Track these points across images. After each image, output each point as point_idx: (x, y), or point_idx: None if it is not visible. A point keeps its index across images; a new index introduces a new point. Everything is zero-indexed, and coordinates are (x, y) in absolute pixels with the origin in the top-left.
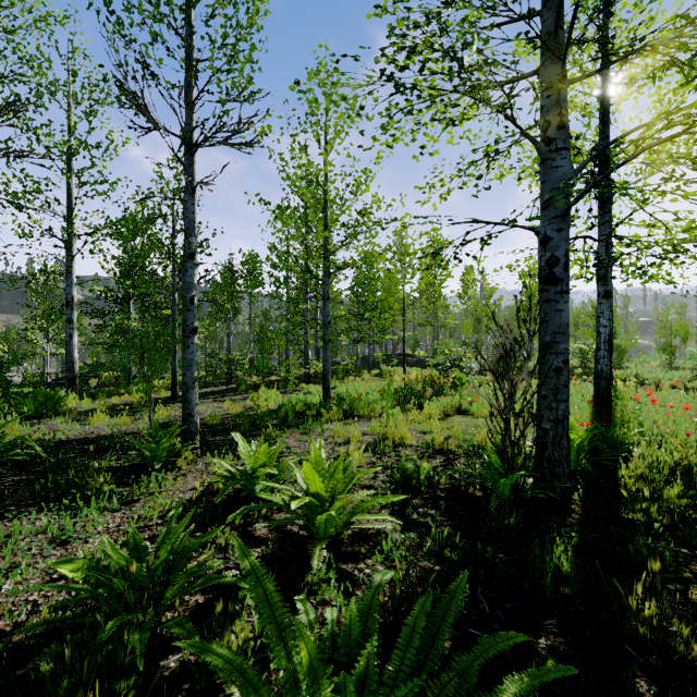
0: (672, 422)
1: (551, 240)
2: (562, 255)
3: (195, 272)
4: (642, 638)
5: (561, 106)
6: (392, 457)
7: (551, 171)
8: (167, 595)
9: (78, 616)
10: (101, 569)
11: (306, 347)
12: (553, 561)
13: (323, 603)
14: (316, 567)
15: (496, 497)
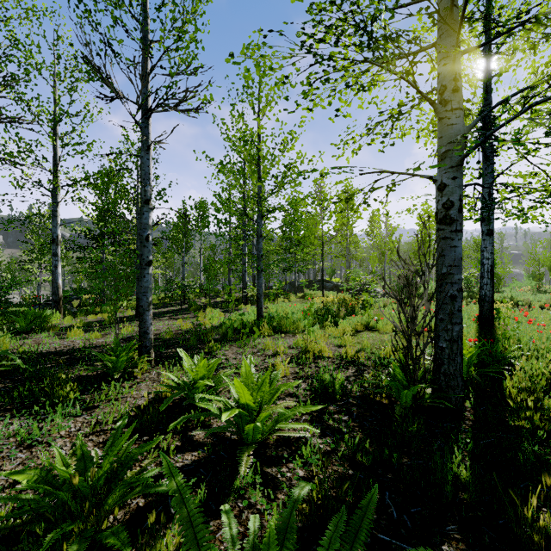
0: (545, 338)
1: (447, 186)
2: (456, 199)
3: (150, 215)
4: (536, 546)
5: (456, 72)
6: (312, 368)
7: (447, 128)
8: (108, 501)
9: (27, 524)
10: (50, 478)
11: (244, 275)
12: (453, 469)
13: (249, 507)
14: (243, 474)
15: (400, 405)
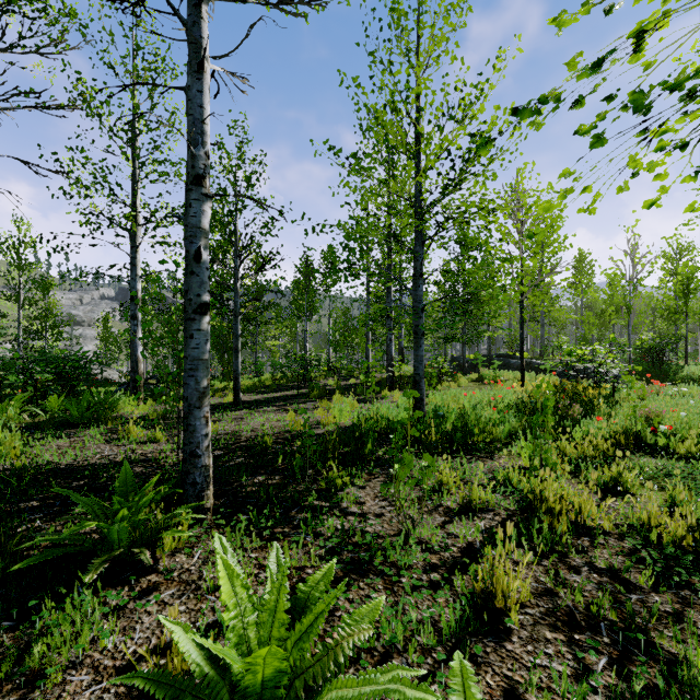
0: None
1: None
2: None
3: (204, 209)
4: None
5: None
6: (583, 574)
7: None
8: None
9: None
10: None
11: (389, 346)
12: None
13: None
14: None
15: None
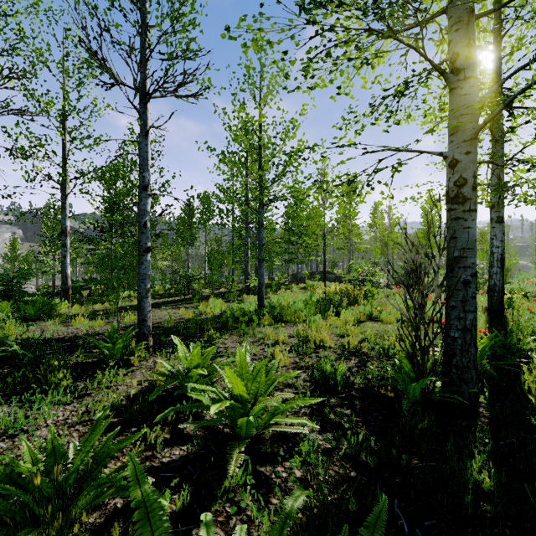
0: None
1: (459, 162)
2: (470, 176)
3: (148, 201)
4: None
5: (469, 37)
6: (313, 358)
7: (459, 99)
8: (79, 503)
9: None
10: (15, 476)
11: (247, 266)
12: (473, 475)
13: (238, 513)
14: (232, 474)
15: (407, 399)
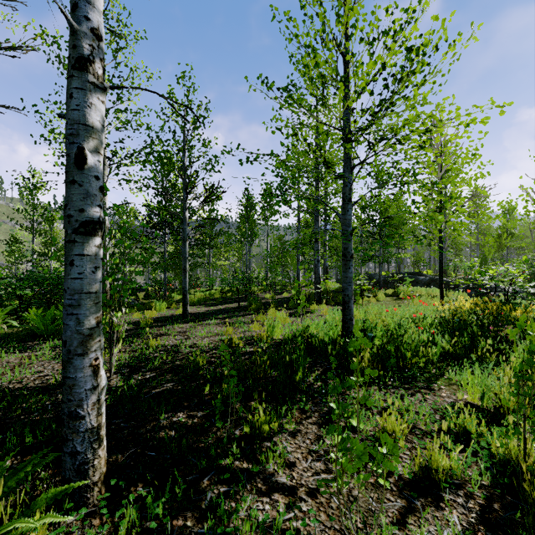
0: None
1: None
2: None
3: (91, 102)
4: None
5: None
6: None
7: None
8: None
9: None
10: None
11: (317, 266)
12: None
13: None
14: None
15: None
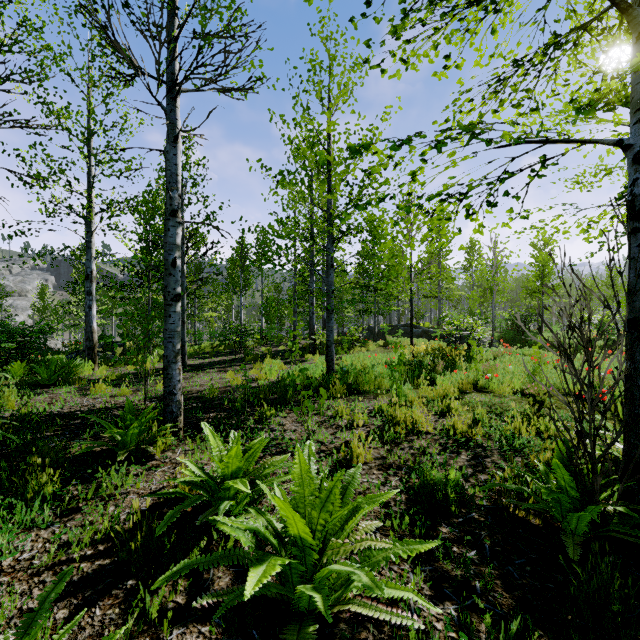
0: None
1: None
2: None
3: (178, 232)
4: None
5: None
6: (405, 450)
7: None
8: None
9: None
10: None
11: (311, 318)
12: None
13: None
14: None
15: (571, 537)
